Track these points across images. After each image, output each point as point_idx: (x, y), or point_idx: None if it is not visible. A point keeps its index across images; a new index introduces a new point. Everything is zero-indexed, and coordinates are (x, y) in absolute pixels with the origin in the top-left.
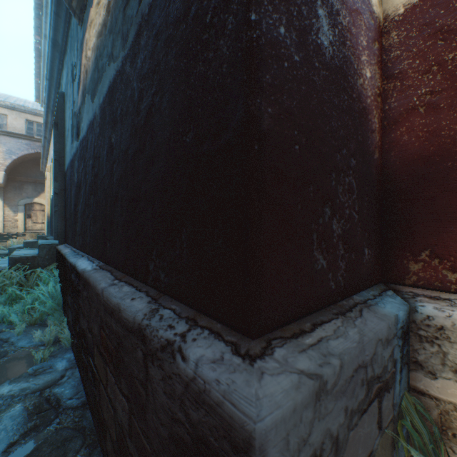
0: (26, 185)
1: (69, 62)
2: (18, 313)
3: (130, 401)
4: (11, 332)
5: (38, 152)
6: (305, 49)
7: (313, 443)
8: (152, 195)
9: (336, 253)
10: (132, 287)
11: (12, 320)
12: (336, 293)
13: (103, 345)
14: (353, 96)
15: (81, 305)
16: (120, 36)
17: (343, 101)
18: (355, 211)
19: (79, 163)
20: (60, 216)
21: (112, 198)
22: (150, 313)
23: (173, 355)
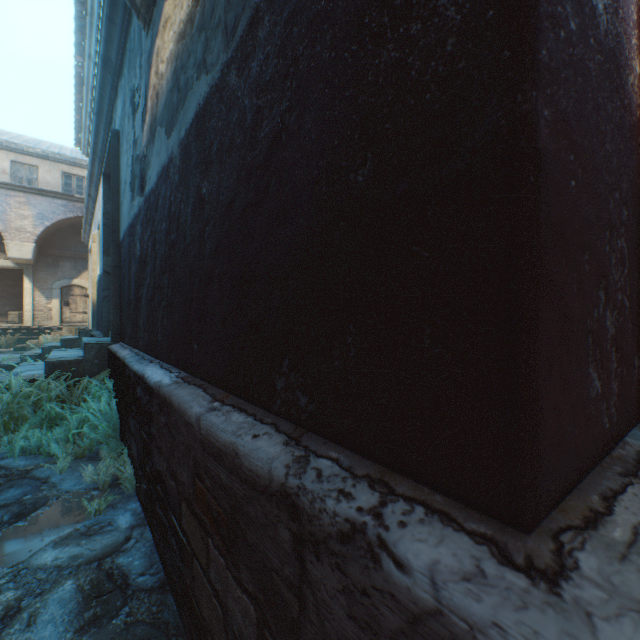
0: (63, 261)
1: (127, 87)
2: (60, 441)
3: (260, 606)
4: (50, 468)
5: (78, 216)
6: (580, 12)
7: None
8: (281, 271)
9: (609, 368)
10: (246, 415)
11: (52, 452)
12: (609, 435)
13: (199, 502)
14: (624, 103)
15: (154, 435)
16: (220, 30)
17: (615, 109)
18: (626, 296)
19: (144, 229)
20: (113, 304)
21: (202, 278)
22: (295, 463)
23: (375, 555)
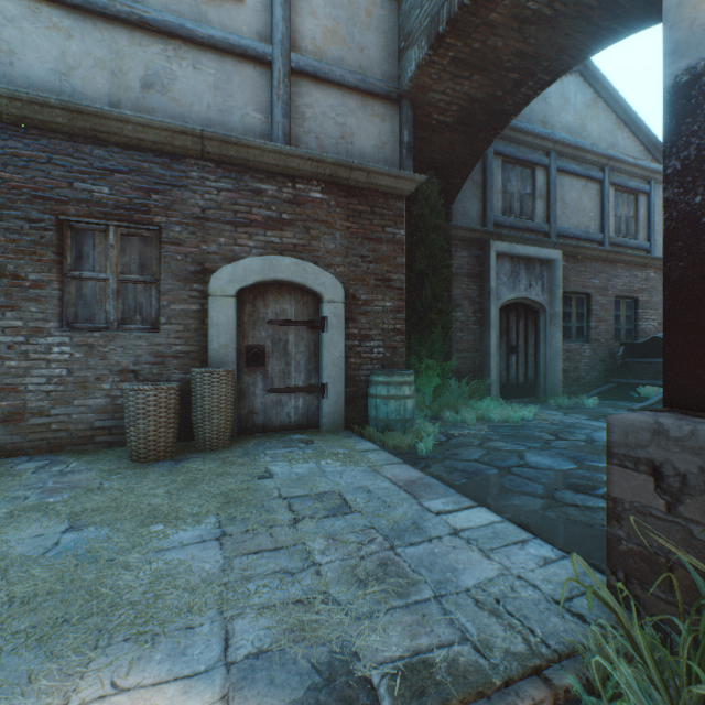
0: None
1: None
2: None
3: None
4: None
5: None
6: None
7: (650, 454)
8: None
9: None
10: None
11: None
12: None
13: None
14: None
15: None
16: None
17: None
18: None
19: None
20: None
21: None
22: None
23: None
